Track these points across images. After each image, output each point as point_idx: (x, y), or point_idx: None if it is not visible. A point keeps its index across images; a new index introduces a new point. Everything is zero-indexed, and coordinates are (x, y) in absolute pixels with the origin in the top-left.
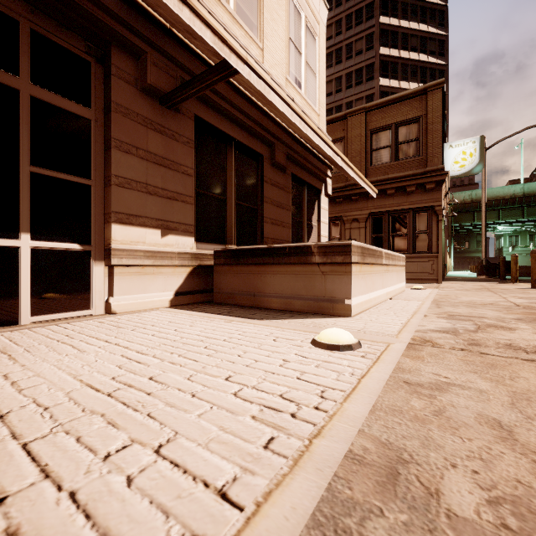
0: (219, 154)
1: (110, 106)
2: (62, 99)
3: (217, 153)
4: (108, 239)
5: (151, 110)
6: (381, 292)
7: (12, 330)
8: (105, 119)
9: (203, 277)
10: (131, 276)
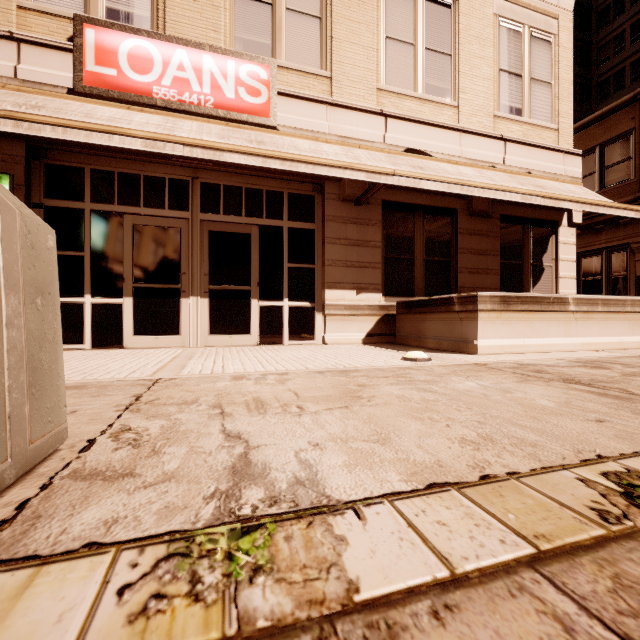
0: (407, 222)
1: (324, 218)
2: (301, 223)
3: (404, 222)
4: (323, 298)
5: (349, 211)
6: (562, 341)
7: (281, 346)
8: (322, 226)
9: (390, 324)
10: (336, 322)
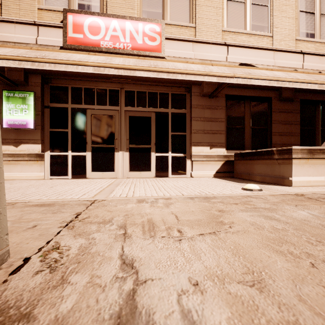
0: (240, 106)
1: (191, 106)
2: (178, 110)
3: (238, 107)
4: (191, 151)
5: (205, 102)
6: None
7: (167, 178)
8: (190, 111)
9: (230, 166)
10: (198, 164)
